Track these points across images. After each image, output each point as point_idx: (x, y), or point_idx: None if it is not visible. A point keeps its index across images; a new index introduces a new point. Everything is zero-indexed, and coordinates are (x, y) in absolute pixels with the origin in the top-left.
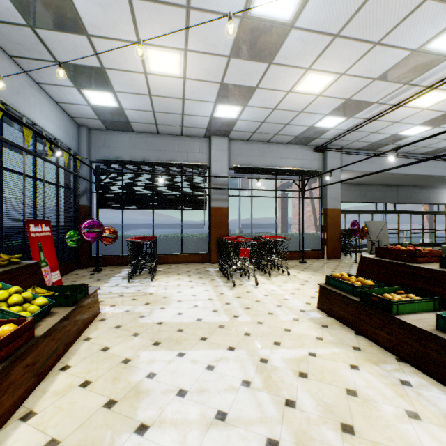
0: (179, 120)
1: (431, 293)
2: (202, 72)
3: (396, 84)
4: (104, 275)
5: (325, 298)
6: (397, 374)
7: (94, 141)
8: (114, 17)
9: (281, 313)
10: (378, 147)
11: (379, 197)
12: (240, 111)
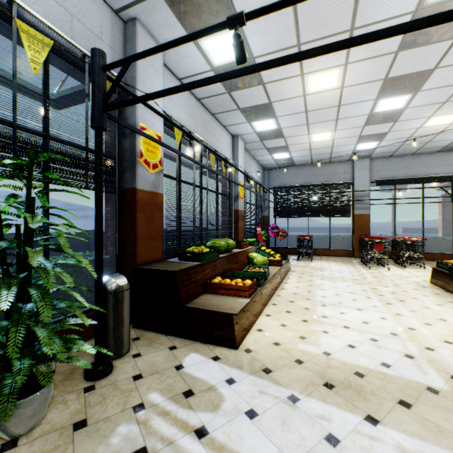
0: (328, 156)
1: None
2: (345, 135)
3: None
4: None
5: (433, 275)
6: (450, 300)
7: (271, 176)
8: (298, 130)
9: (398, 280)
10: None
11: None
12: (377, 144)
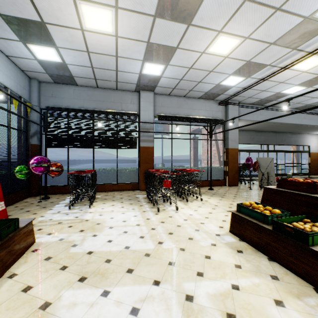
0: (114, 75)
1: None
2: (131, 30)
3: (287, 49)
4: (50, 203)
5: (237, 224)
6: None
7: (44, 92)
8: None
9: (199, 238)
10: (265, 102)
11: (263, 140)
12: (163, 69)
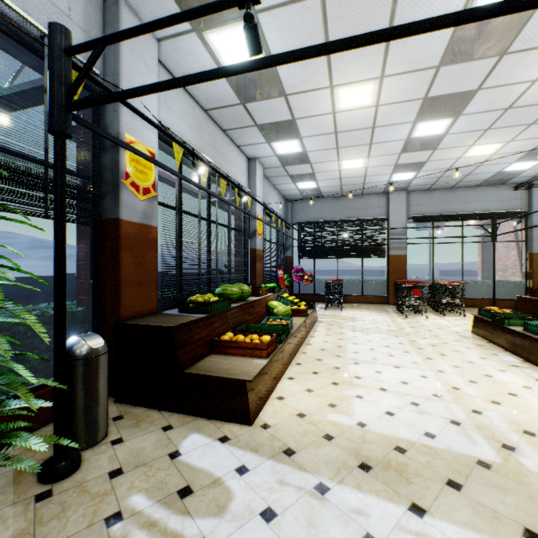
0: (360, 187)
1: None
2: (380, 162)
3: None
4: None
5: (475, 324)
6: (494, 352)
7: (295, 209)
8: (327, 155)
9: (437, 331)
10: None
11: None
12: (414, 175)
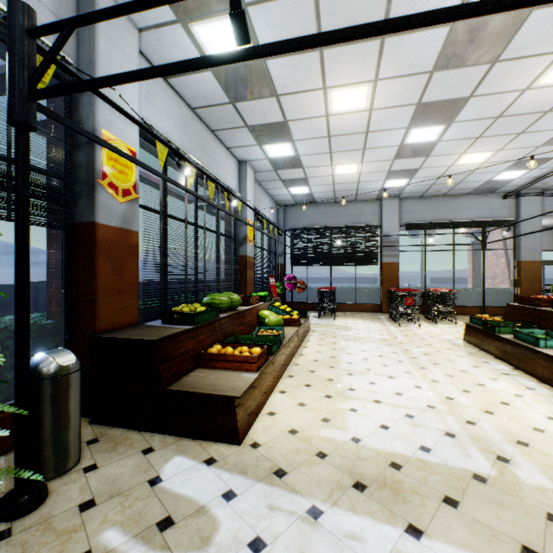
0: (354, 193)
1: (539, 326)
2: (373, 168)
3: None
4: None
5: (467, 332)
6: (485, 360)
7: (287, 215)
8: (320, 160)
9: (430, 339)
10: None
11: None
12: (407, 182)
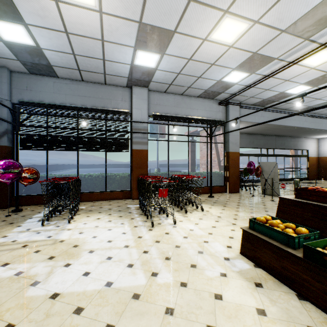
0: (101, 66)
1: None
2: (119, 4)
3: (299, 39)
4: (21, 217)
5: (250, 244)
6: None
7: (16, 84)
8: None
9: (205, 264)
10: (267, 103)
11: (263, 144)
12: (158, 60)
